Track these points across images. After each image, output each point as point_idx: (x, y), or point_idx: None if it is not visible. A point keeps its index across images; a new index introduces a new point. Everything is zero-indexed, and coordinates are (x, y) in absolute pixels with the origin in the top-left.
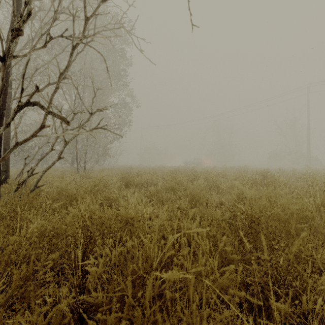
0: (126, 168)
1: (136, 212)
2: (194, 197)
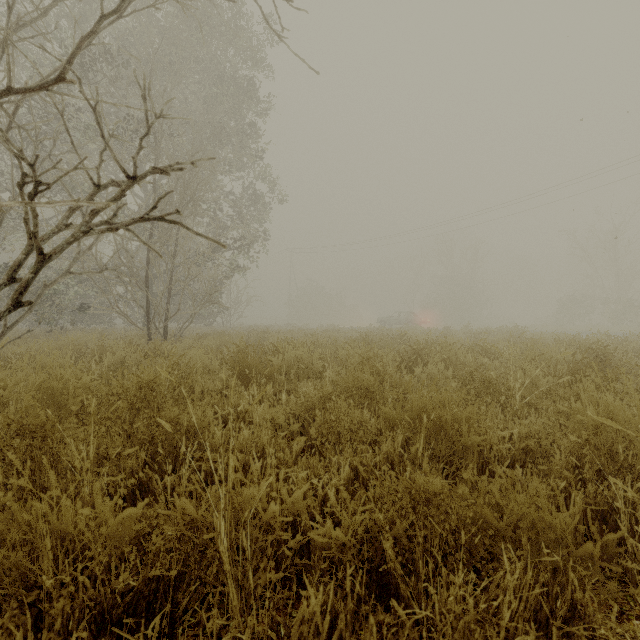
0: (256, 332)
1: (231, 529)
2: (439, 427)
